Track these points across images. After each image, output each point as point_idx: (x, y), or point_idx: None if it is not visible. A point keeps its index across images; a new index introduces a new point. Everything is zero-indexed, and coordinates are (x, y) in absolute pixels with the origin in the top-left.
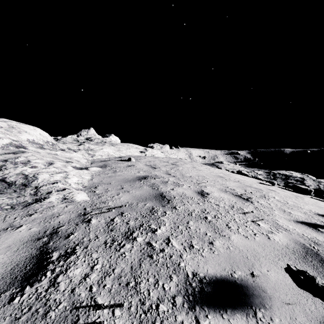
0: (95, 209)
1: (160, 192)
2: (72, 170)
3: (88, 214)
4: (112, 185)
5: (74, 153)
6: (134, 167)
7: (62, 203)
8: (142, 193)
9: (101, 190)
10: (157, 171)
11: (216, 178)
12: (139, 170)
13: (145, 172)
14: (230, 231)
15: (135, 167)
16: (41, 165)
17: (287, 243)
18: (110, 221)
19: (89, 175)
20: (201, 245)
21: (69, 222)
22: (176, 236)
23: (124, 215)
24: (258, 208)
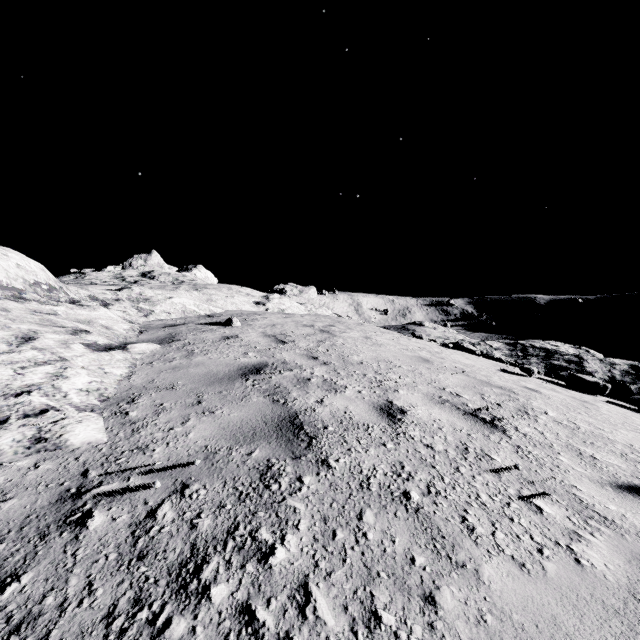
0: (113, 473)
1: (291, 411)
2: (81, 355)
3: (89, 492)
4: (176, 393)
5: (101, 308)
6: (238, 342)
7: (27, 455)
8: (245, 415)
9: (145, 407)
10: (288, 351)
11: (417, 366)
12: (248, 348)
13: (259, 354)
14: (475, 546)
15: (240, 340)
16: (0, 345)
17: (628, 575)
18: (145, 520)
19: (125, 365)
20: (402, 609)
21: (23, 527)
22: (329, 574)
23: (189, 495)
24: (523, 450)
